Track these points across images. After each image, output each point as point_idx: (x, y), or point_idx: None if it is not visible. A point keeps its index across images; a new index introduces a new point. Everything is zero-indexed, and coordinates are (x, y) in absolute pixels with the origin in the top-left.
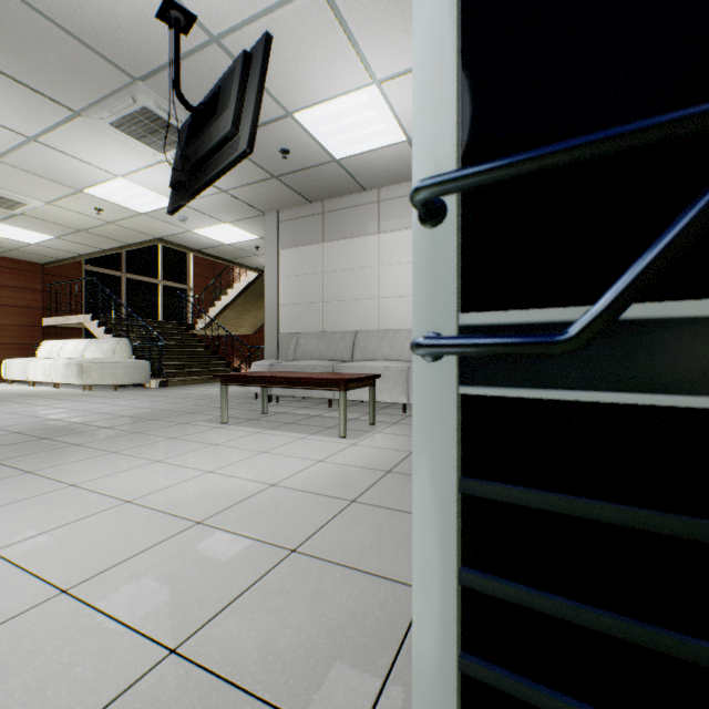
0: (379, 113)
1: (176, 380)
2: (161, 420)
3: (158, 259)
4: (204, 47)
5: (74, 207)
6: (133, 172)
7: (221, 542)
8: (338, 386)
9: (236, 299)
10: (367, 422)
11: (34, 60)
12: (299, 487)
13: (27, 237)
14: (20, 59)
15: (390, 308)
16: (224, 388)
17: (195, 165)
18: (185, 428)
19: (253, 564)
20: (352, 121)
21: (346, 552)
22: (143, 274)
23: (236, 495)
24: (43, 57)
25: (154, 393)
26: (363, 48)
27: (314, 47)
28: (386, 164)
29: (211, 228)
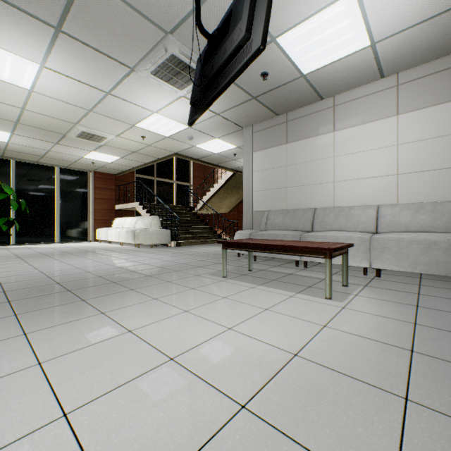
0: (350, 22)
1: (185, 242)
2: (181, 271)
3: (173, 168)
4: None
5: (130, 137)
6: (163, 108)
7: None
8: (323, 253)
9: (219, 190)
10: (338, 283)
11: (108, 32)
12: (325, 363)
13: (107, 159)
14: (100, 34)
15: (344, 189)
16: (224, 251)
17: (211, 78)
18: (198, 279)
19: None
20: (324, 35)
21: None
22: (165, 177)
23: (265, 366)
24: (113, 28)
25: (173, 250)
26: None
27: None
28: (345, 72)
29: (206, 143)
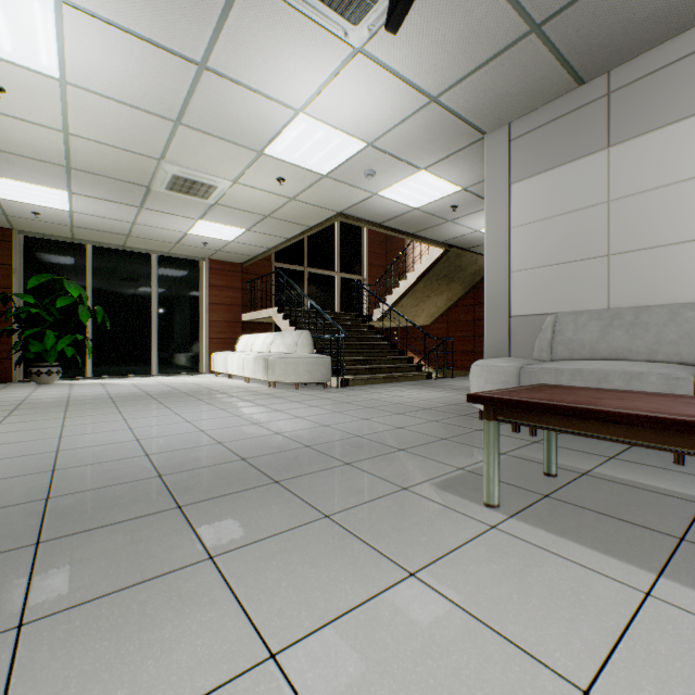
0: None
1: (357, 378)
2: (358, 468)
3: (335, 251)
4: None
5: (257, 183)
6: (315, 96)
7: None
8: None
9: (416, 284)
10: None
11: None
12: None
13: (225, 234)
14: None
15: None
16: (491, 426)
17: None
18: (414, 512)
19: None
20: None
21: None
22: (321, 267)
23: None
24: None
25: (336, 397)
26: None
27: None
28: None
29: (400, 184)
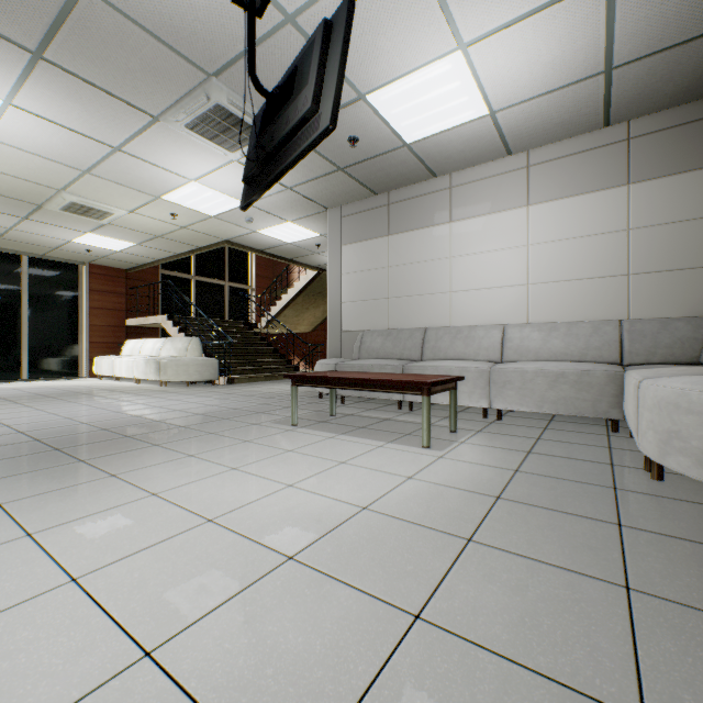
0: (461, 84)
1: (242, 377)
2: (232, 420)
3: (224, 262)
4: (278, 29)
5: (153, 214)
6: (205, 175)
7: (321, 591)
8: (420, 389)
9: (296, 298)
10: (446, 429)
11: (119, 66)
12: (396, 514)
13: (113, 245)
14: (106, 67)
15: (463, 303)
16: (294, 388)
17: (270, 153)
18: (256, 429)
19: (369, 635)
20: (429, 97)
21: (489, 627)
22: (211, 276)
23: (325, 520)
24: (126, 62)
25: (222, 390)
26: (452, 5)
27: (394, 12)
28: (461, 144)
29: (274, 228)
